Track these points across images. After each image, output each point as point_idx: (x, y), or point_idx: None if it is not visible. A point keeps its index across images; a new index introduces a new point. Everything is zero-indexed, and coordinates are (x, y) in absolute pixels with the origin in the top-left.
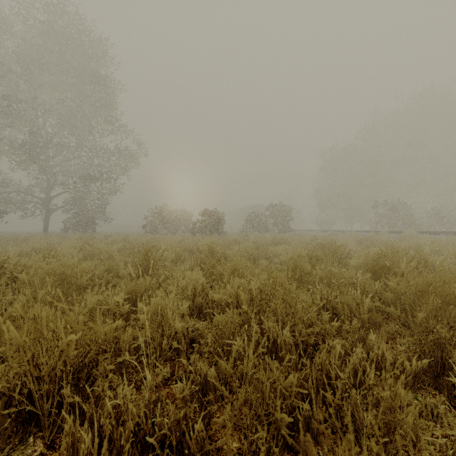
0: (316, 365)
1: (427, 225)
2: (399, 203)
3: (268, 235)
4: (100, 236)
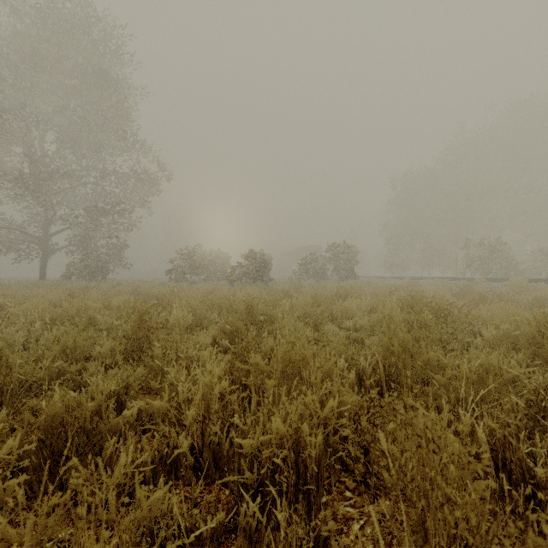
0: None
1: (530, 270)
2: (494, 242)
3: (328, 284)
4: (108, 284)
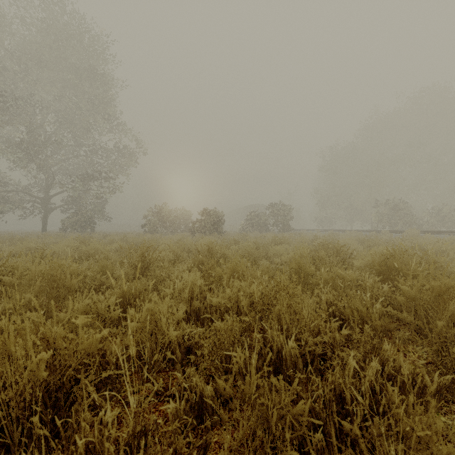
0: (328, 385)
1: (428, 224)
2: (400, 202)
3: (268, 234)
4: (98, 235)
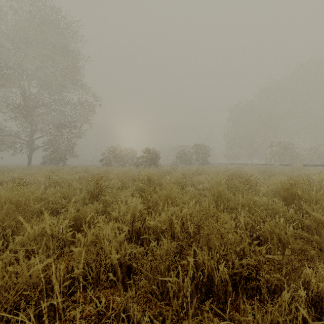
0: (267, 323)
1: (307, 160)
2: (287, 144)
3: (192, 167)
4: (68, 167)
